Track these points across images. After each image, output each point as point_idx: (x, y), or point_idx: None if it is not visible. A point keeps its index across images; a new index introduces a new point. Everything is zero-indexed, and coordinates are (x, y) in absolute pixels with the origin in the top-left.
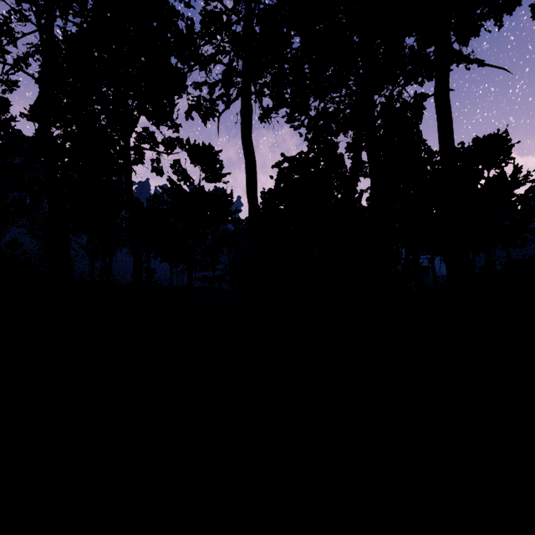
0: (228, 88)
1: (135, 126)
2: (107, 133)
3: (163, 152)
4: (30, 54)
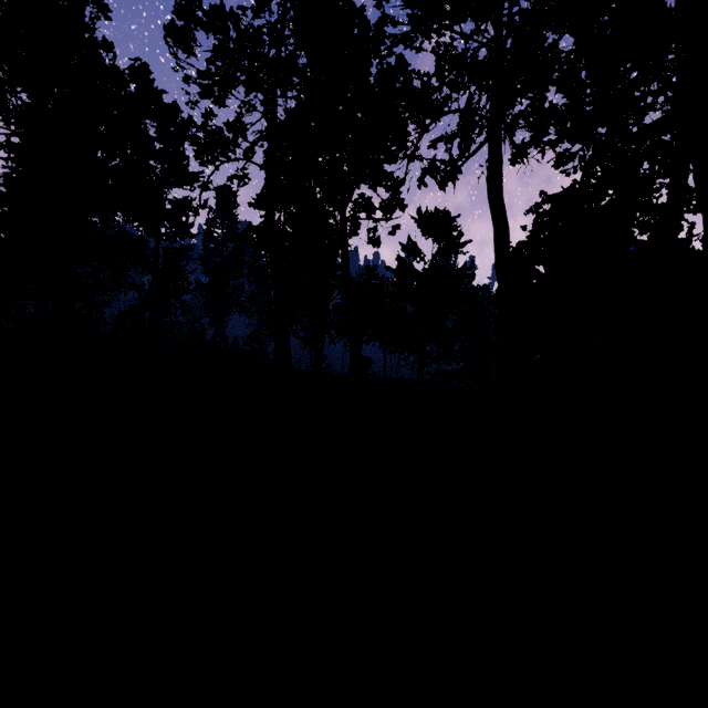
0: (472, 141)
1: (352, 195)
2: (325, 209)
3: (381, 219)
4: (255, 142)
